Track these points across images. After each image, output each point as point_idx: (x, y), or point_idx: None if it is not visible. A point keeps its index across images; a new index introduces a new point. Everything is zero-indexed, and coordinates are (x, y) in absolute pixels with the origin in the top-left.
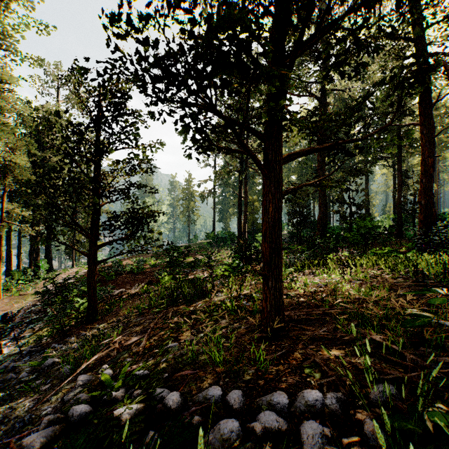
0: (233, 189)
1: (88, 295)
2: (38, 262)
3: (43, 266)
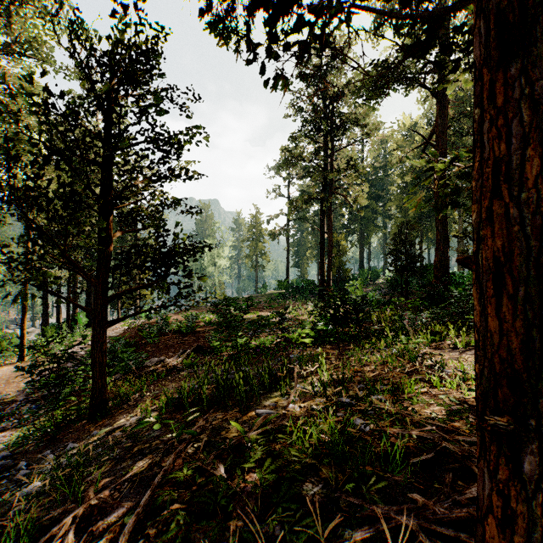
0: (312, 225)
1: (92, 374)
2: (76, 316)
3: (81, 321)
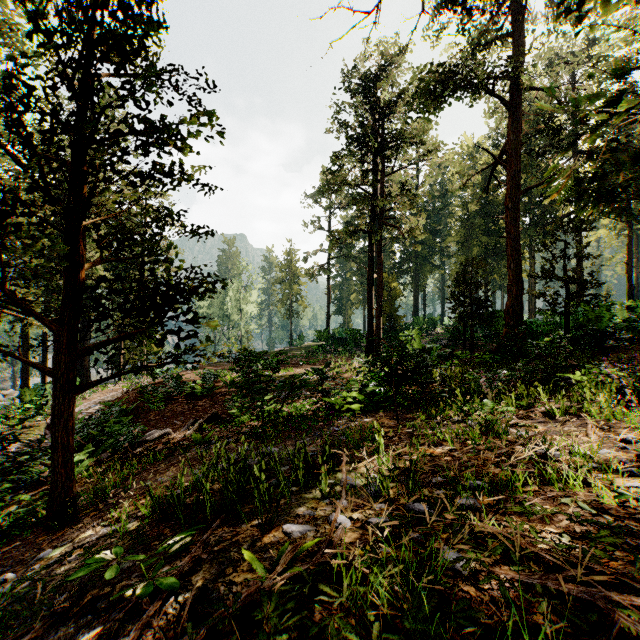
0: (357, 264)
1: (52, 462)
2: None
3: None
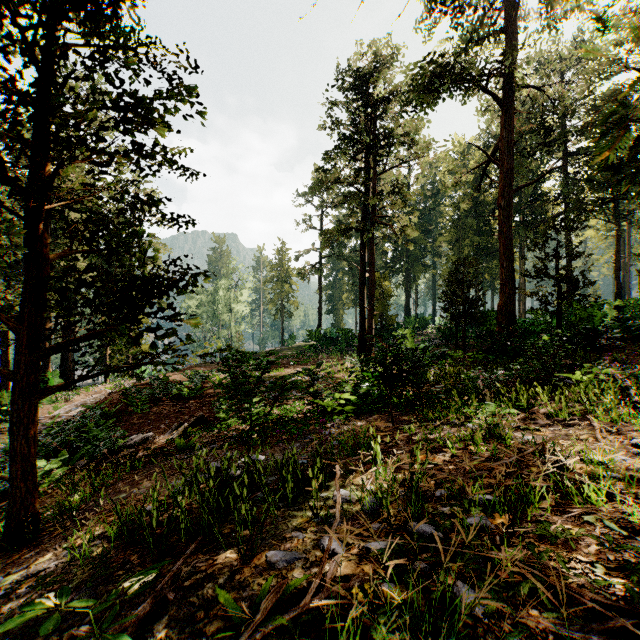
0: (349, 264)
1: (11, 475)
2: (46, 376)
3: (53, 382)
